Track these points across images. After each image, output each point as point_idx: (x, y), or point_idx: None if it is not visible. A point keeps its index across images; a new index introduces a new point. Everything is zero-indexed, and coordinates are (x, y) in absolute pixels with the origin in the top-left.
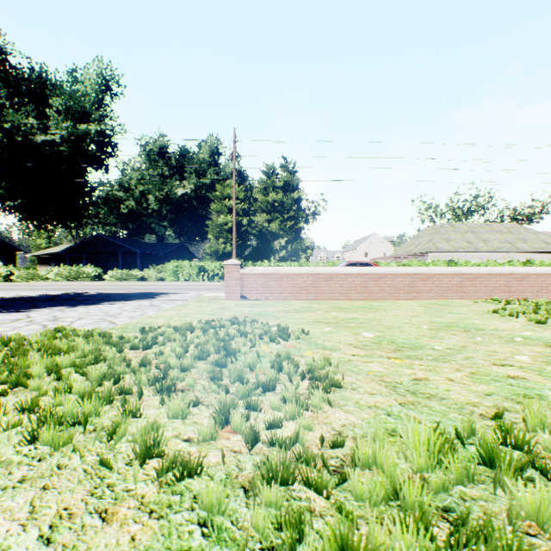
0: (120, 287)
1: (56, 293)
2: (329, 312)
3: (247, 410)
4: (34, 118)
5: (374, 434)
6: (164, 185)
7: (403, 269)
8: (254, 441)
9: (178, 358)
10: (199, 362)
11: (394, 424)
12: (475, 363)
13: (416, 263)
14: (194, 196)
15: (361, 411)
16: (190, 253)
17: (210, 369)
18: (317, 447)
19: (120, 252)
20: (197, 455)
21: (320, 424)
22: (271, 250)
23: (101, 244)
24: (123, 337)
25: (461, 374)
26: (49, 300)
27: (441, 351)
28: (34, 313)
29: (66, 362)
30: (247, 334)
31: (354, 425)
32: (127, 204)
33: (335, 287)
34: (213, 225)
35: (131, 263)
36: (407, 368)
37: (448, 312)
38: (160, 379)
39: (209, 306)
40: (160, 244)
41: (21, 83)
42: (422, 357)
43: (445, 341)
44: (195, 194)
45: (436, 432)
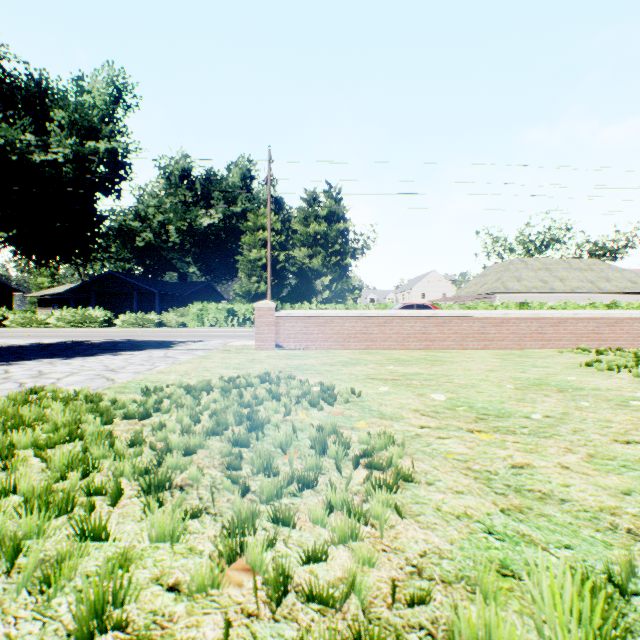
0: (133, 334)
1: (52, 341)
2: (384, 365)
3: (274, 523)
4: (33, 134)
5: (477, 578)
6: (186, 214)
7: (472, 312)
8: (281, 592)
9: (184, 433)
10: (212, 439)
11: (502, 550)
12: (590, 439)
13: (482, 305)
14: (222, 227)
15: (446, 526)
16: (218, 294)
17: (225, 451)
18: (385, 602)
19: (135, 293)
20: (184, 622)
21: (387, 551)
22: (313, 290)
23: (112, 282)
24: (117, 401)
25: (576, 456)
26: (41, 349)
27: (538, 421)
28: (16, 367)
29: (26, 440)
30: (280, 396)
31: (440, 554)
32: (144, 236)
33: (390, 334)
34: (244, 260)
35: (148, 305)
36: (499, 448)
37: (530, 365)
38: (152, 468)
39: (236, 357)
40: (182, 284)
41: (17, 92)
42: (515, 430)
43: (539, 405)
44: (224, 224)
45: (588, 583)
